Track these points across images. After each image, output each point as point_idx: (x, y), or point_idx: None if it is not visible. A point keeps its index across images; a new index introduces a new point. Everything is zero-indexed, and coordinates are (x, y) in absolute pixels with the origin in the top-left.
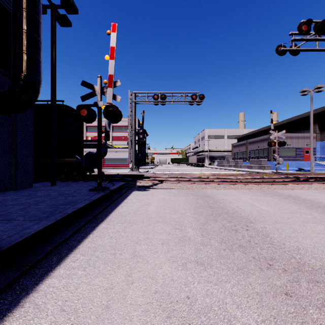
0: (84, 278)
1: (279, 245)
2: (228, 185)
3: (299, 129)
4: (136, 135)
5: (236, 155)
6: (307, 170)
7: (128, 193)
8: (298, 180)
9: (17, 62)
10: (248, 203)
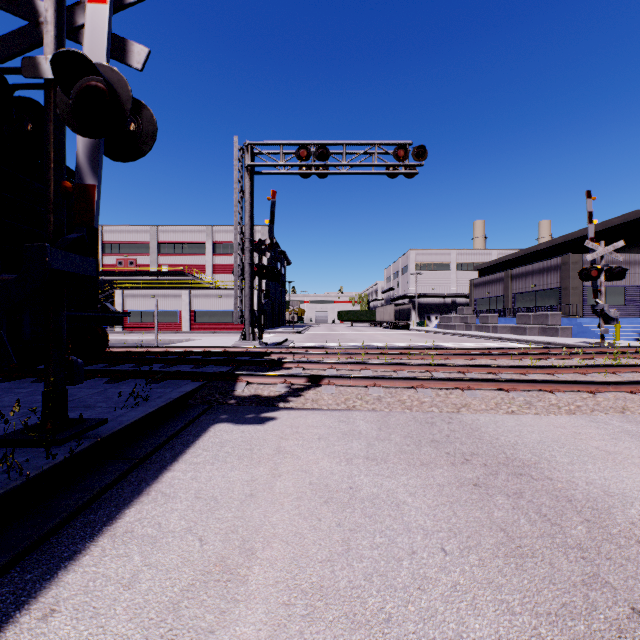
0: None
1: None
2: (535, 392)
3: (628, 246)
4: (256, 252)
5: (480, 303)
6: None
7: (186, 441)
8: None
9: None
10: None
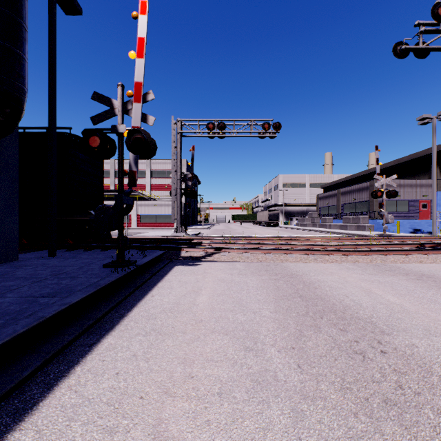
0: None
1: None
2: (321, 255)
3: (413, 174)
4: (183, 181)
5: (323, 210)
6: (426, 232)
7: (167, 270)
8: (422, 247)
9: None
10: (362, 289)
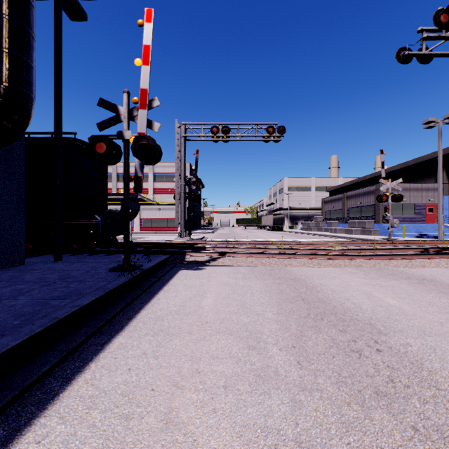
0: None
1: None
2: (324, 259)
3: (419, 178)
4: (187, 185)
5: (328, 214)
6: (432, 237)
7: (172, 274)
8: (426, 252)
9: None
10: (363, 292)
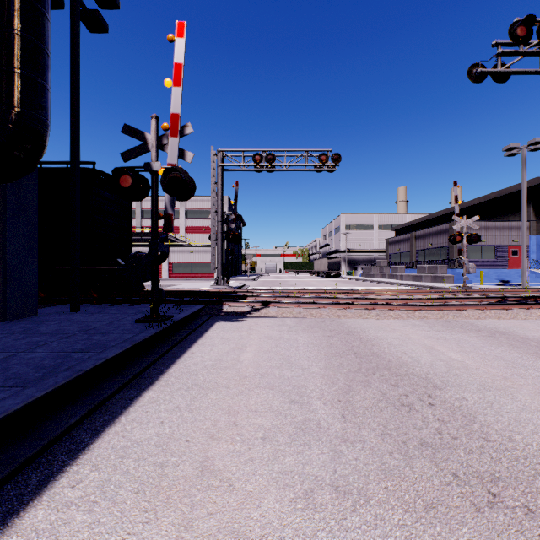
0: (85, 533)
1: (501, 442)
2: (384, 310)
3: (501, 214)
4: (225, 223)
5: (393, 257)
6: (515, 284)
7: (207, 326)
8: (505, 302)
9: (2, 89)
10: (424, 346)
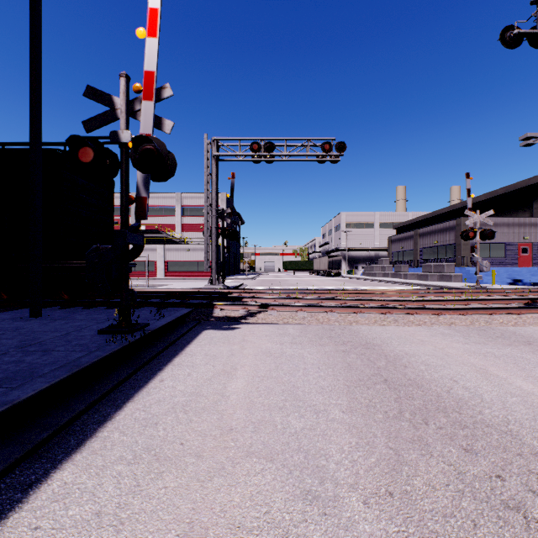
0: None
1: None
2: (402, 315)
3: (509, 211)
4: (220, 218)
5: (396, 256)
6: (529, 283)
7: (191, 336)
8: (535, 304)
9: None
10: (474, 367)
